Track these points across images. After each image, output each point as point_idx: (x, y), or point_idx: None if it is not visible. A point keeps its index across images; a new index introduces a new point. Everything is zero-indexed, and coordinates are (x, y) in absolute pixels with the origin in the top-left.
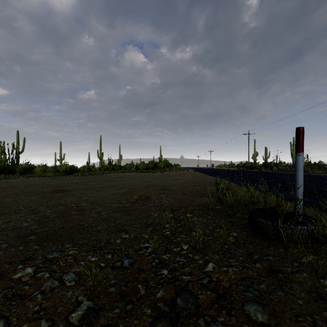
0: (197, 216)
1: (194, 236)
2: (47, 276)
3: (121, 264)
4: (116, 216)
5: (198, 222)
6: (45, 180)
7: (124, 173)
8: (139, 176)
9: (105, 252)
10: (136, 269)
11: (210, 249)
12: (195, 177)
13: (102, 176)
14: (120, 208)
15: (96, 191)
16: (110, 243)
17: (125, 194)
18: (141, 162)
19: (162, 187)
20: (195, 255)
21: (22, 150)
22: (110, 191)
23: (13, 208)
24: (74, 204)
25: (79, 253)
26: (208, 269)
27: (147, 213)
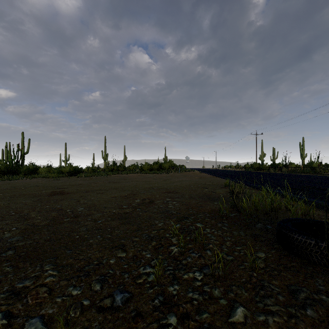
0: (210, 227)
1: (210, 257)
2: (3, 324)
3: (111, 303)
4: (114, 225)
5: (212, 235)
6: (47, 181)
7: (129, 175)
8: (143, 177)
9: (93, 279)
10: (132, 311)
11: (233, 279)
12: (202, 179)
13: (106, 177)
14: (119, 215)
15: (96, 194)
16: (101, 265)
17: (127, 198)
18: (145, 163)
19: (167, 190)
20: (214, 289)
21: (27, 151)
22: (111, 194)
23: (2, 213)
24: (70, 208)
25: (58, 281)
26: (236, 317)
27: (150, 221)
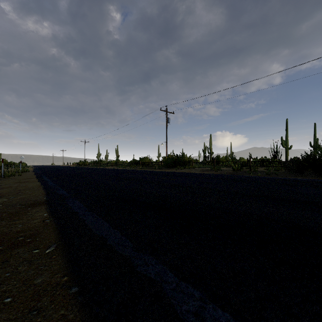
0: None
1: None
2: None
3: None
4: None
5: None
6: None
7: None
8: None
9: None
10: None
11: None
12: None
13: None
14: None
15: None
16: None
17: None
18: None
19: None
20: None
21: None
22: None
23: None
24: None
25: None
26: None
27: None
